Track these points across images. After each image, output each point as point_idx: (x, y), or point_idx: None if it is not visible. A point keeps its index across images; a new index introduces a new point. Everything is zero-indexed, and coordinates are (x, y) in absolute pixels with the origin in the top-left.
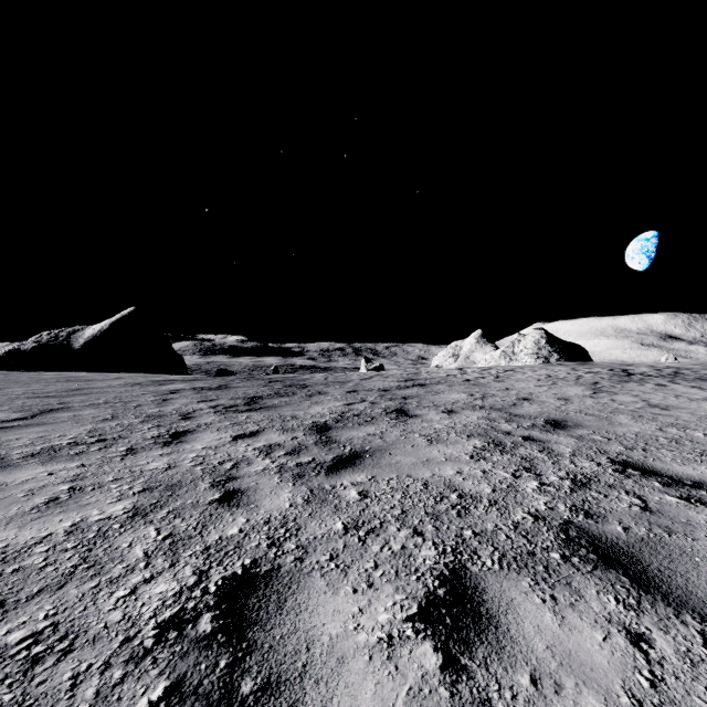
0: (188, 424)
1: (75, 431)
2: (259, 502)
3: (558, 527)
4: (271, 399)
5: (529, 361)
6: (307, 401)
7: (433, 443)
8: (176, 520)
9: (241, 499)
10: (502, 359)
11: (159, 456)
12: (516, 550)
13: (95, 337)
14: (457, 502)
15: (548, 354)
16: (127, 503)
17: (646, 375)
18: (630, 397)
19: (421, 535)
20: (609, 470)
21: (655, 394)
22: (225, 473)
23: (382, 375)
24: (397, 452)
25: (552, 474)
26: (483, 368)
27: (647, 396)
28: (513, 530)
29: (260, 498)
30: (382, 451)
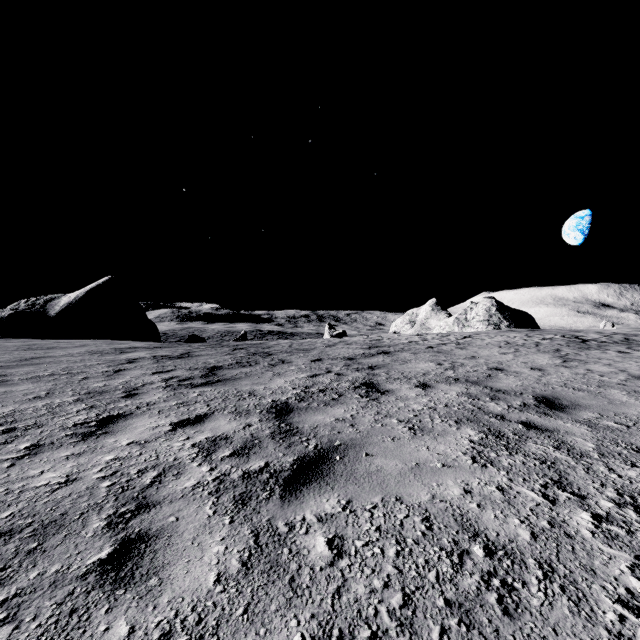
0: (127, 404)
1: None
2: (167, 569)
3: None
4: (231, 369)
5: (481, 327)
6: (269, 372)
7: (417, 434)
8: None
9: (140, 562)
10: (455, 325)
11: (63, 460)
12: None
13: (70, 305)
14: (489, 566)
15: (498, 320)
16: None
17: (600, 341)
18: (604, 366)
19: None
20: None
21: (627, 363)
22: (139, 494)
23: (346, 341)
24: (375, 450)
25: (599, 494)
26: (441, 334)
27: (621, 365)
28: None
29: (171, 559)
30: (356, 448)
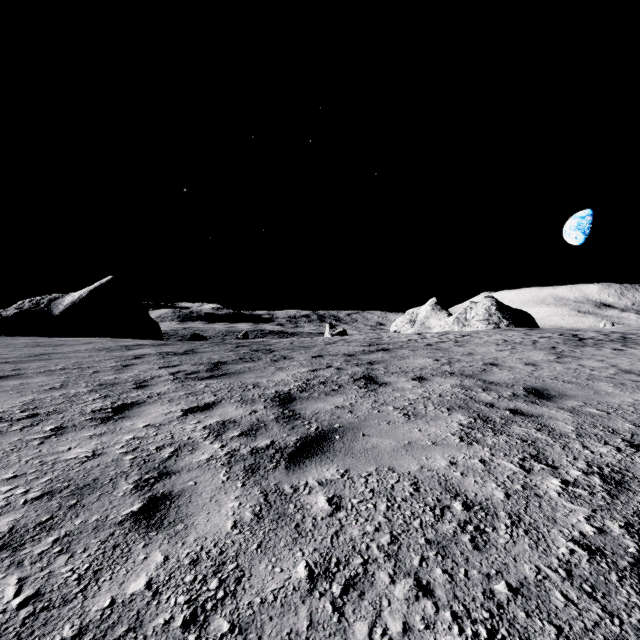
0: (139, 394)
1: (9, 403)
2: (190, 518)
3: (632, 573)
4: (235, 364)
5: (481, 327)
6: (272, 367)
7: (411, 419)
8: (58, 560)
9: (167, 514)
10: (455, 325)
11: (87, 439)
12: (595, 635)
13: (74, 304)
14: (465, 517)
15: (498, 320)
16: (6, 521)
17: (597, 339)
18: (596, 362)
19: (429, 593)
20: (636, 458)
21: (620, 359)
22: (160, 465)
23: (346, 339)
24: (371, 431)
25: (570, 465)
26: (440, 333)
27: (613, 360)
28: (567, 581)
29: (193, 511)
30: (354, 430)
